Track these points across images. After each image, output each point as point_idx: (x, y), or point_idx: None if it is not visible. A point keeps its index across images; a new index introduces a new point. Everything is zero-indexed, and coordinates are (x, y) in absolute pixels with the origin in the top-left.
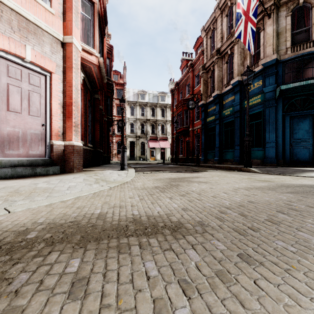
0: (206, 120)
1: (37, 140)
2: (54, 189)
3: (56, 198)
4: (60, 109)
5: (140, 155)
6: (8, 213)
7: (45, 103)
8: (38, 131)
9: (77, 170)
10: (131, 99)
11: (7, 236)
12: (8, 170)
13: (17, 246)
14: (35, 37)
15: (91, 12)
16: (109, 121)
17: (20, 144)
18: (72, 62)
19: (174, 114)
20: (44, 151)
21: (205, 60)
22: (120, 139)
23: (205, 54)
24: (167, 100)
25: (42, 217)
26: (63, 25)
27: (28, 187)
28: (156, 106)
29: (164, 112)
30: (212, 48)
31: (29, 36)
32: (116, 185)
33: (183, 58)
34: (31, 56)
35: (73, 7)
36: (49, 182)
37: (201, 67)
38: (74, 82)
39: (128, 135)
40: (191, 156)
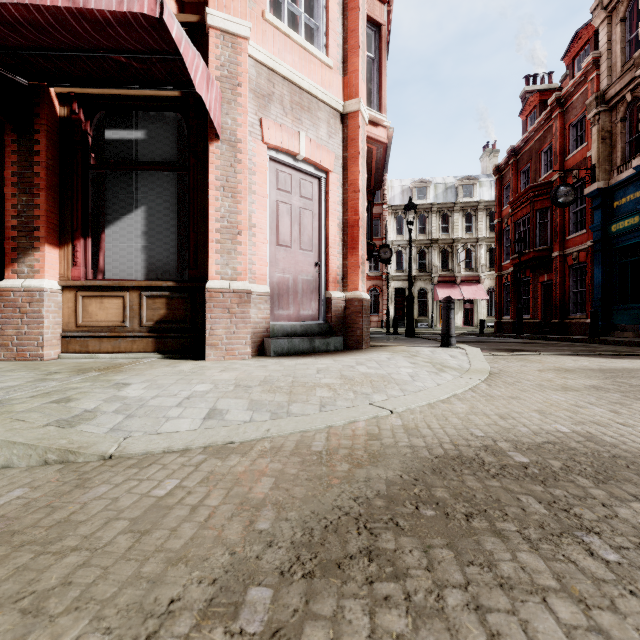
0: (609, 230)
1: (308, 291)
2: (394, 378)
3: (425, 395)
4: (338, 235)
5: (417, 316)
6: (390, 413)
7: (318, 226)
8: (310, 275)
9: (365, 344)
10: (397, 201)
11: (476, 454)
12: (284, 342)
13: (533, 473)
14: (308, 116)
15: (376, 45)
16: (369, 250)
17: (290, 299)
18: (358, 146)
19: (504, 223)
20: (318, 311)
21: (606, 80)
22: (376, 284)
23: (606, 65)
24: (478, 194)
25: (467, 426)
26: (342, 83)
27: (349, 371)
28: (452, 209)
29: (470, 220)
30: (628, 46)
31: (302, 116)
32: (485, 378)
33: (526, 89)
34: (305, 149)
35: (359, 44)
36: (365, 364)
37: (592, 101)
38: (361, 182)
39: (392, 276)
40: (556, 318)
